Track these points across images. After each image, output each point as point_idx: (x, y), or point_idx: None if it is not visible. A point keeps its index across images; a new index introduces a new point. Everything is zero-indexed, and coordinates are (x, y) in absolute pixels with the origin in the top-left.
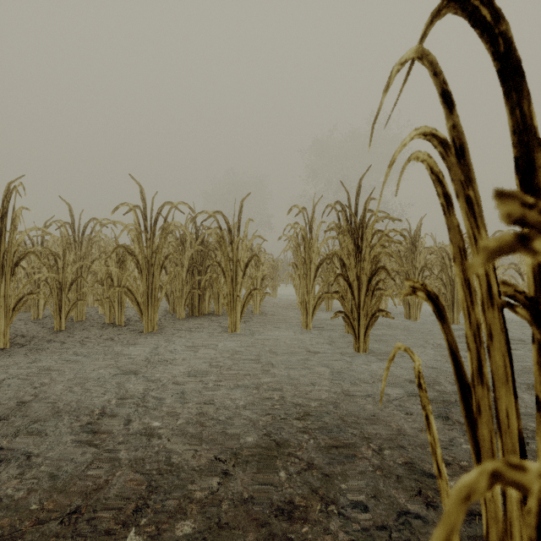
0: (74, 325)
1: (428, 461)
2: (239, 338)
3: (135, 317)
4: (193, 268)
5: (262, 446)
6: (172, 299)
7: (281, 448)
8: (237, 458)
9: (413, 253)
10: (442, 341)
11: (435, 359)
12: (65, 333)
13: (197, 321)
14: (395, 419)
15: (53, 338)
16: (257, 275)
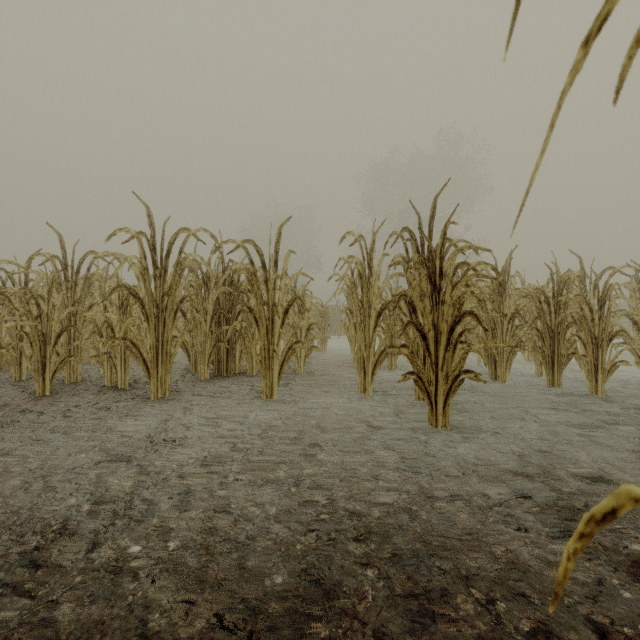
0: (64, 389)
1: (571, 626)
2: (276, 407)
3: (145, 378)
4: (219, 315)
5: (298, 594)
6: (194, 355)
7: (329, 598)
8: (255, 620)
9: (501, 295)
10: (544, 411)
11: (541, 438)
12: (48, 400)
13: (224, 383)
14: (502, 540)
15: (30, 407)
16: (300, 323)
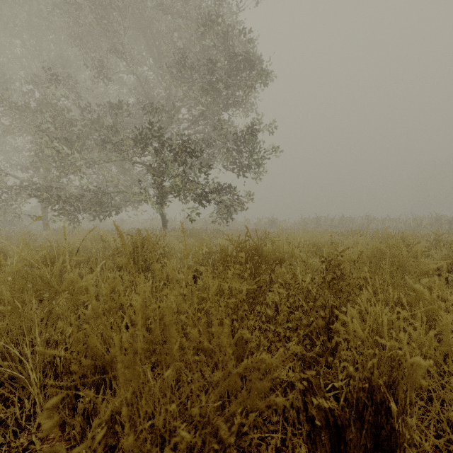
0: None
1: None
2: None
3: None
4: None
5: None
6: None
7: None
8: None
9: None
10: None
11: None
12: None
13: None
14: None
15: None
16: None
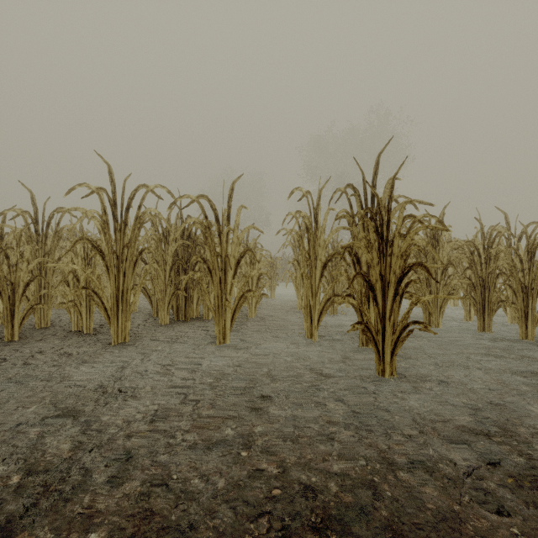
0: (33, 334)
1: None
2: (228, 352)
3: None
4: (177, 266)
5: None
6: (156, 301)
7: None
8: None
9: (435, 248)
10: (483, 357)
11: (488, 387)
12: (15, 345)
13: (181, 328)
14: (483, 529)
15: None
16: (251, 273)
